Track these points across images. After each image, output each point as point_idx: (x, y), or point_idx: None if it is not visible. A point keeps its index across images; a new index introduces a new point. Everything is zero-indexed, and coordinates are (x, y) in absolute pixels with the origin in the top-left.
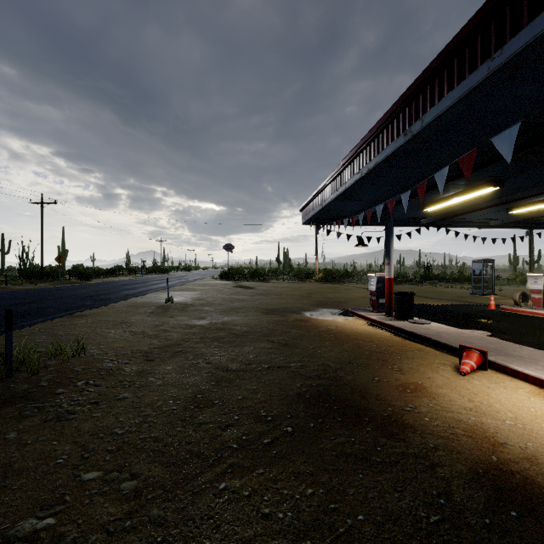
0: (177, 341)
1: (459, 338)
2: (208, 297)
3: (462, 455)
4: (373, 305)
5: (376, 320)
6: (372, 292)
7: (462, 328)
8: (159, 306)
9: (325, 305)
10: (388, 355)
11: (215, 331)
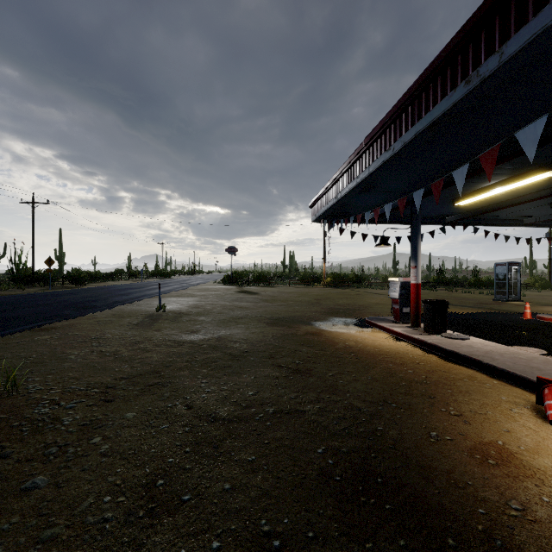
0: (155, 366)
1: (518, 361)
2: (207, 304)
3: None
4: (395, 315)
5: (402, 334)
6: (394, 300)
7: (507, 344)
8: (148, 315)
9: (338, 313)
10: (434, 387)
11: (207, 350)
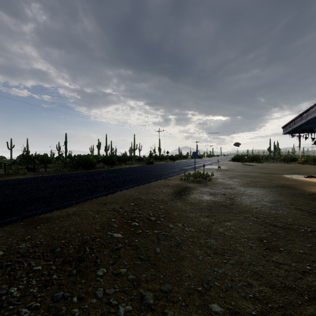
0: (233, 176)
1: None
2: (233, 167)
3: (313, 192)
4: None
5: None
6: None
7: None
8: (216, 169)
9: (298, 174)
10: None
11: (244, 175)
